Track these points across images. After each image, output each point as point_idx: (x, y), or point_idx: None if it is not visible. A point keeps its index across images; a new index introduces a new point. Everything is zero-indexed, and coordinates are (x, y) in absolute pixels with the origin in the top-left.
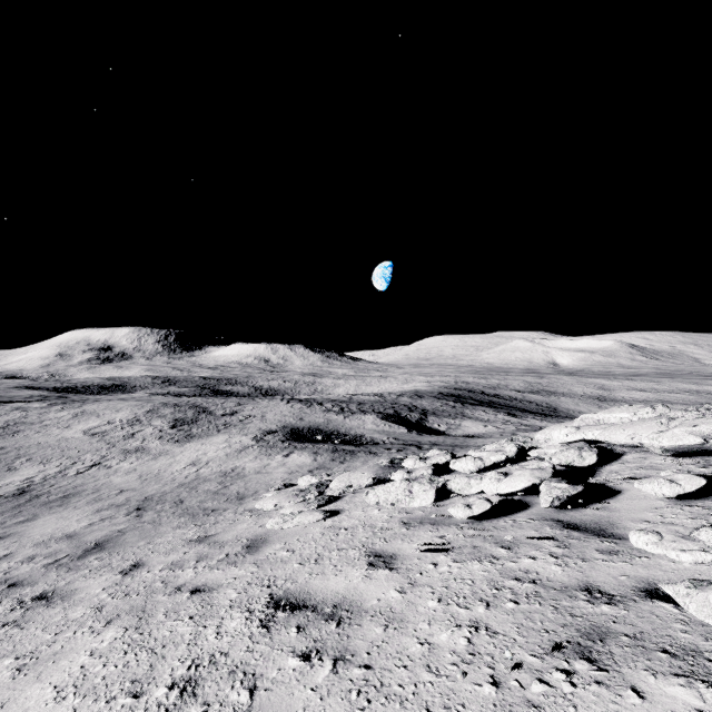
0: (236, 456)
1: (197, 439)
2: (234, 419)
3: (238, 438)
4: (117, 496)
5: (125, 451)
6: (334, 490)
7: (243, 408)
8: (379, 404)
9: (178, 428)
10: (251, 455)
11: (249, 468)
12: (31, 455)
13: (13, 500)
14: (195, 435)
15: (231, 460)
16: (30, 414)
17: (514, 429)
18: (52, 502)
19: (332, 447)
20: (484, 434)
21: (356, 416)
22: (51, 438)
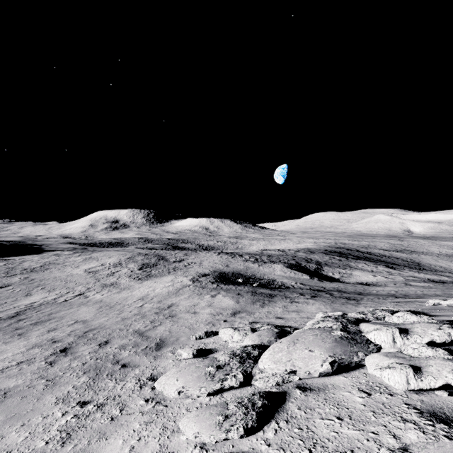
0: (175, 294)
1: (153, 278)
2: (180, 265)
3: (180, 279)
4: (67, 328)
5: (104, 285)
6: (266, 373)
7: (188, 257)
8: (283, 257)
9: (143, 270)
10: (187, 293)
11: (181, 306)
12: (46, 285)
13: (2, 322)
14: (152, 275)
15: (171, 297)
16: (60, 258)
17: (403, 280)
18: (21, 328)
19: (251, 290)
20: (377, 282)
21: (267, 265)
22: (64, 274)
